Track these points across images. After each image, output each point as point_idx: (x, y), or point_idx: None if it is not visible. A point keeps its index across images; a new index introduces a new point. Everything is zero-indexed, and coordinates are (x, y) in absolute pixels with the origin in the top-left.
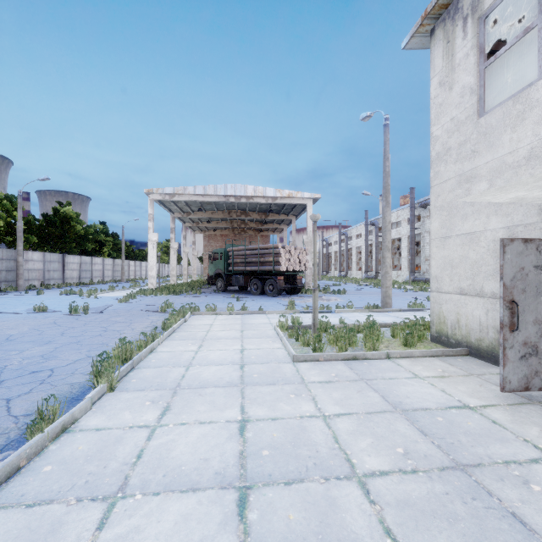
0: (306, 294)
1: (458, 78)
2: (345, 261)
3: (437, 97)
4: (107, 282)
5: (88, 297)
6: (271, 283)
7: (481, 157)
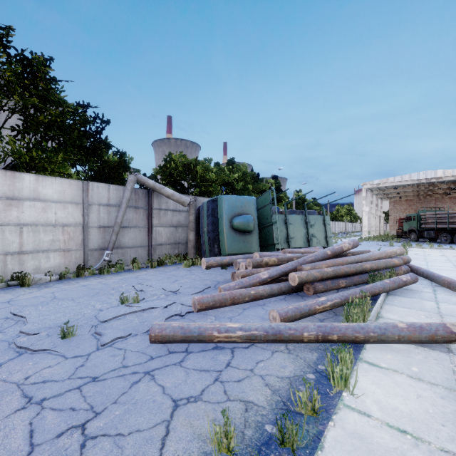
0: None
1: None
2: None
3: None
4: None
5: (337, 240)
6: None
7: None
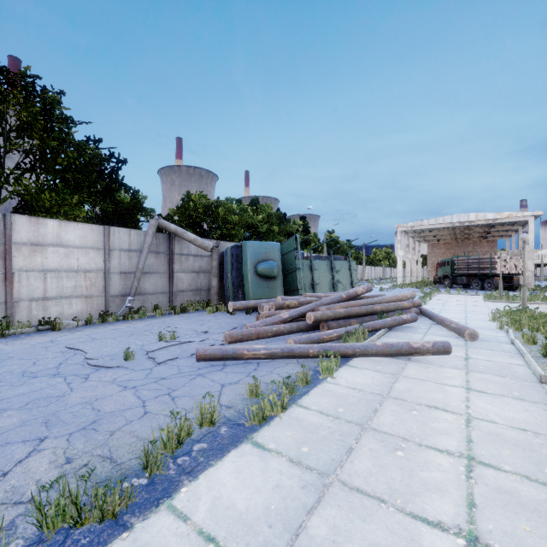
0: None
1: None
2: None
3: None
4: None
5: None
6: (489, 282)
7: None
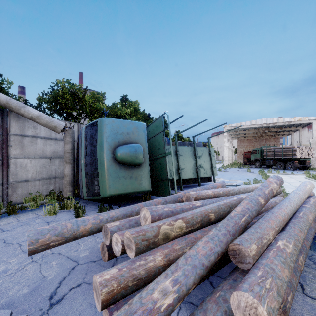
0: (311, 170)
1: None
2: None
3: None
4: None
5: None
6: (290, 164)
7: None
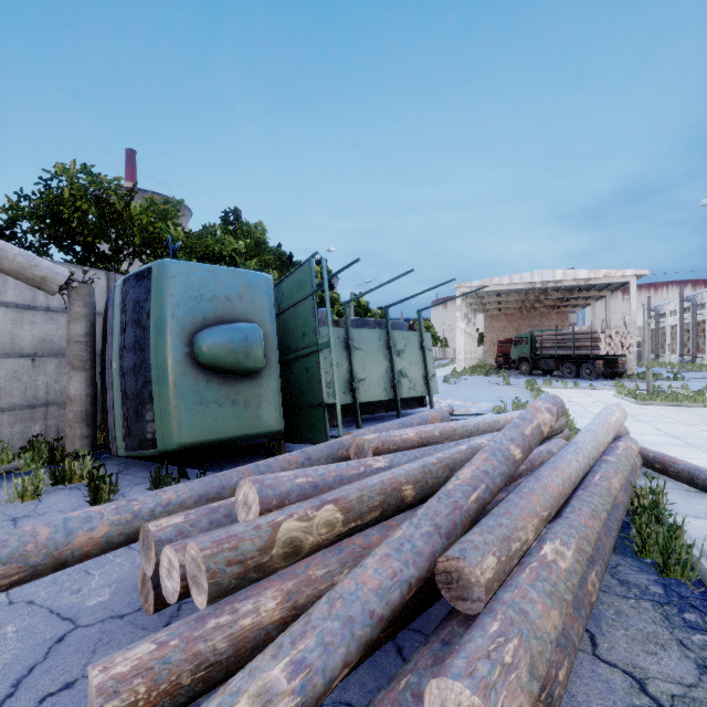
0: (628, 379)
1: None
2: (692, 340)
3: None
4: None
5: None
6: (588, 367)
7: None
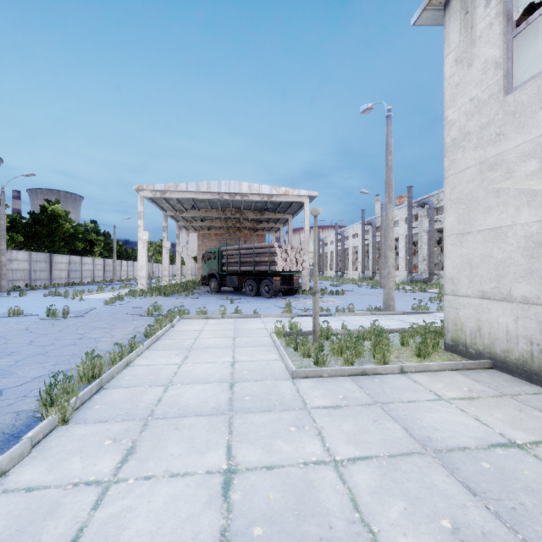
0: (303, 295)
1: (479, 52)
2: (342, 261)
3: (453, 77)
4: (97, 282)
5: (73, 299)
6: (267, 284)
7: (509, 140)
